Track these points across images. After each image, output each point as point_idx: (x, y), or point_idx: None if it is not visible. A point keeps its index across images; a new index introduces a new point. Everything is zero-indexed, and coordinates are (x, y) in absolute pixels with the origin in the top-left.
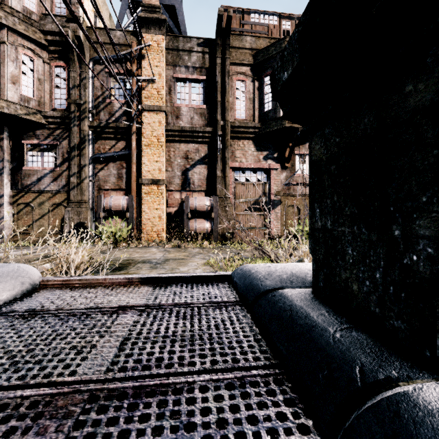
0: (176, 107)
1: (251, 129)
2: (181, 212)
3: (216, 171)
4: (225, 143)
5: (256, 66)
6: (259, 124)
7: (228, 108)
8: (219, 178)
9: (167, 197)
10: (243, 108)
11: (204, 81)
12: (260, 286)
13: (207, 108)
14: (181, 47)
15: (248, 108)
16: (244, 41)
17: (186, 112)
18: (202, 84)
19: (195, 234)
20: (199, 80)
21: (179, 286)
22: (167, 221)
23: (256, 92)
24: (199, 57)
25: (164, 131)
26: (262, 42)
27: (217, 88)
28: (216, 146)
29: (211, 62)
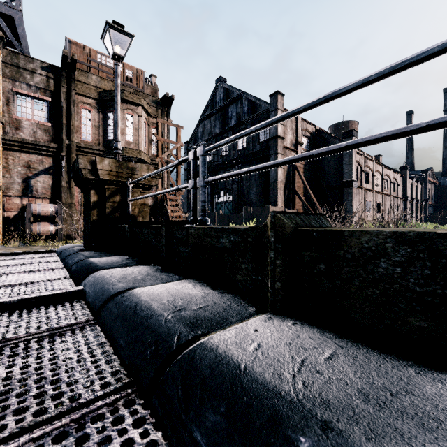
0: (16, 119)
1: (96, 151)
2: (22, 217)
3: (61, 182)
4: (70, 159)
5: (101, 101)
6: (103, 148)
7: (73, 131)
8: (64, 188)
9: (4, 202)
10: (89, 132)
11: (49, 101)
12: (66, 248)
13: (52, 126)
14: (22, 66)
15: (94, 133)
16: (90, 78)
17: (28, 126)
18: (46, 103)
19: (38, 236)
20: (43, 99)
21: (24, 255)
22: (4, 224)
23: (101, 122)
24: (44, 80)
25: (1, 140)
26: (106, 83)
27: (62, 112)
28: (61, 162)
29: (56, 87)
